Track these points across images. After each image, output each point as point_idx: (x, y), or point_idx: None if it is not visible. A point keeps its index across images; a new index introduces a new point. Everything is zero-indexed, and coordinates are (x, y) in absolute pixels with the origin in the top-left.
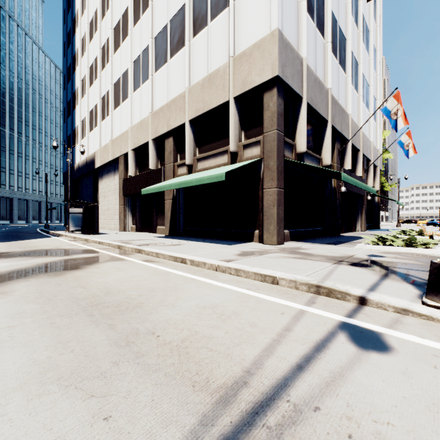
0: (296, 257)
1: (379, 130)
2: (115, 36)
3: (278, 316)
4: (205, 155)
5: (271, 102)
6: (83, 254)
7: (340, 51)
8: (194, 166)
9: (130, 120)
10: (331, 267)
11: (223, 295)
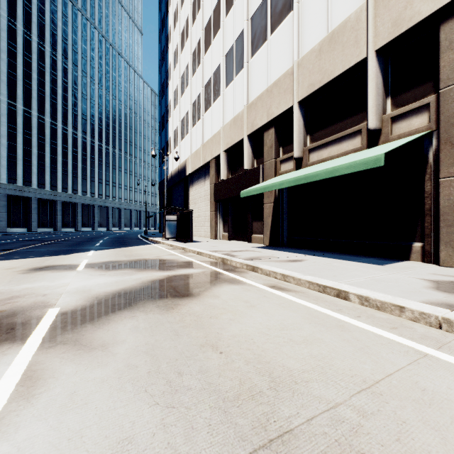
0: None
1: None
2: (205, 35)
3: None
4: (321, 143)
5: None
6: (187, 268)
7: None
8: (304, 159)
9: (222, 119)
10: None
11: None
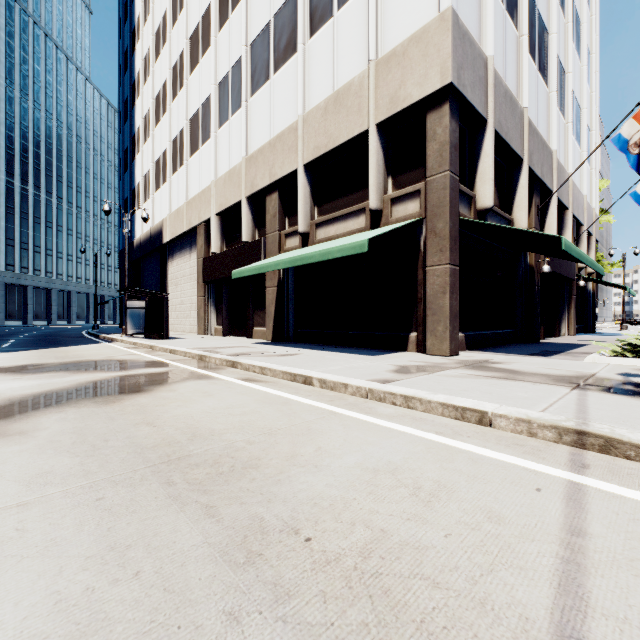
0: (496, 376)
1: (595, 179)
2: (191, 48)
3: (533, 496)
4: (328, 218)
5: (440, 127)
6: (148, 367)
7: (540, 50)
8: (311, 235)
9: (214, 171)
10: (574, 395)
11: (400, 445)
